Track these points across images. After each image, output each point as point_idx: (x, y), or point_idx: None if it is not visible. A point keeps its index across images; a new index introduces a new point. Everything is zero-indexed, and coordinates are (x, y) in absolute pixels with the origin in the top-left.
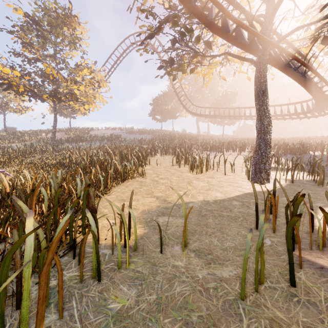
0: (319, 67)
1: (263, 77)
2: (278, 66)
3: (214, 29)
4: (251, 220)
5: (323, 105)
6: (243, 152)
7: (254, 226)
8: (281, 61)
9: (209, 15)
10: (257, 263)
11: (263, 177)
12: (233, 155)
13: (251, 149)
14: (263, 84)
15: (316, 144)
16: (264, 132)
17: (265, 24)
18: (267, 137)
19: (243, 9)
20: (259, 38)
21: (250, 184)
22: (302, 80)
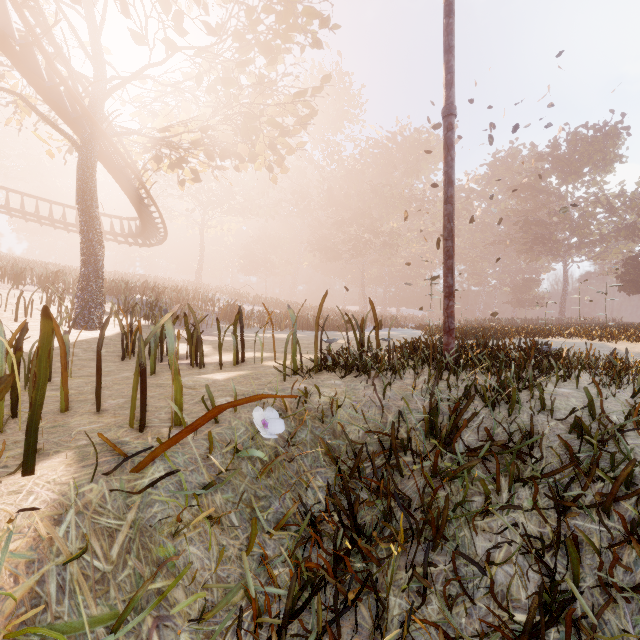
0: (148, 182)
1: (93, 176)
2: (105, 162)
3: (7, 49)
4: (110, 358)
5: (150, 232)
6: (21, 285)
7: (118, 360)
8: (113, 161)
9: (1, 21)
10: (154, 354)
11: (95, 320)
12: (3, 289)
13: (44, 280)
14: (93, 185)
15: (142, 285)
16: (95, 256)
17: (94, 99)
18: (100, 265)
19: (65, 58)
20: (91, 121)
21: (77, 332)
22: (132, 194)
